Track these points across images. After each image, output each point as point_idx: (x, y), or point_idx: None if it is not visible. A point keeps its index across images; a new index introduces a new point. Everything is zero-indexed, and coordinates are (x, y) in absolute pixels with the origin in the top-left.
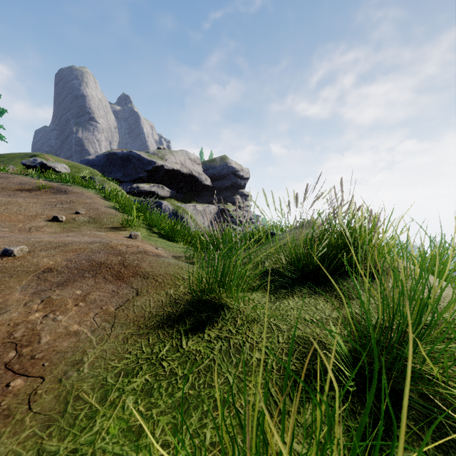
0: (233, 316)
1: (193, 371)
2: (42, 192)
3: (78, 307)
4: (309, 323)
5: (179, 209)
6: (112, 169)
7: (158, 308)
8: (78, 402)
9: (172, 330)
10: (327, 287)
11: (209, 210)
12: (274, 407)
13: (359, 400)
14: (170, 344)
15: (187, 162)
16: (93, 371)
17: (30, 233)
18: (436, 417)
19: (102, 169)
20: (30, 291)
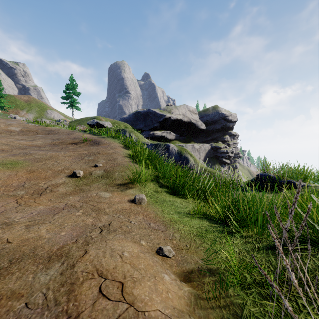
0: None
1: None
2: (84, 144)
3: None
4: None
5: (182, 149)
6: (137, 122)
7: None
8: None
9: None
10: None
11: (203, 148)
12: None
13: None
14: None
15: (187, 113)
16: None
17: (39, 197)
18: None
19: (132, 123)
20: None
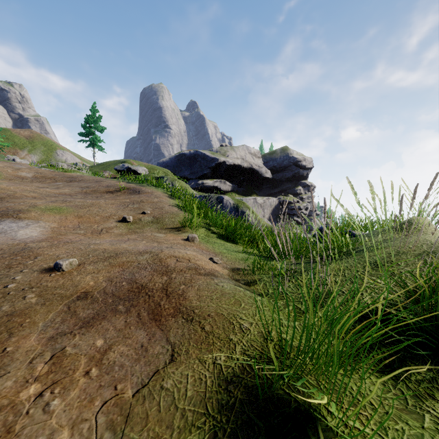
0: None
1: None
2: (121, 193)
3: (86, 379)
4: None
5: (240, 203)
6: (181, 168)
7: (197, 402)
8: None
9: None
10: None
11: (269, 203)
12: None
13: None
14: None
15: (247, 157)
16: None
17: (100, 235)
18: None
19: (174, 169)
20: (49, 333)
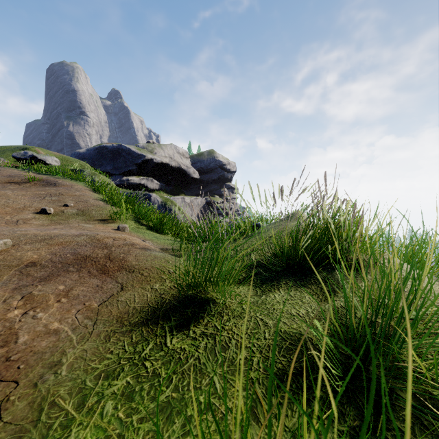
0: (219, 311)
1: (177, 371)
2: (31, 185)
3: (59, 303)
4: (295, 317)
5: (168, 201)
6: (102, 162)
7: (143, 303)
8: (53, 409)
9: (156, 327)
10: (312, 280)
11: (197, 202)
12: (261, 410)
13: (348, 400)
14: (154, 342)
15: (175, 156)
16: (72, 373)
17: (17, 225)
18: (426, 418)
19: (93, 162)
20: (11, 286)
